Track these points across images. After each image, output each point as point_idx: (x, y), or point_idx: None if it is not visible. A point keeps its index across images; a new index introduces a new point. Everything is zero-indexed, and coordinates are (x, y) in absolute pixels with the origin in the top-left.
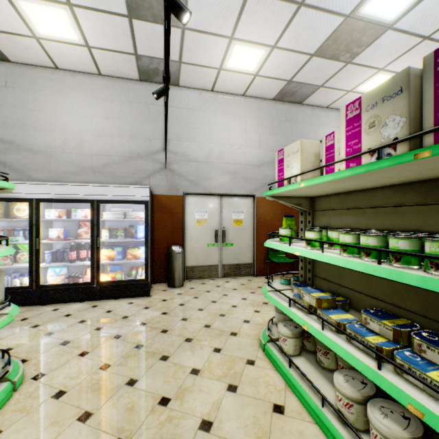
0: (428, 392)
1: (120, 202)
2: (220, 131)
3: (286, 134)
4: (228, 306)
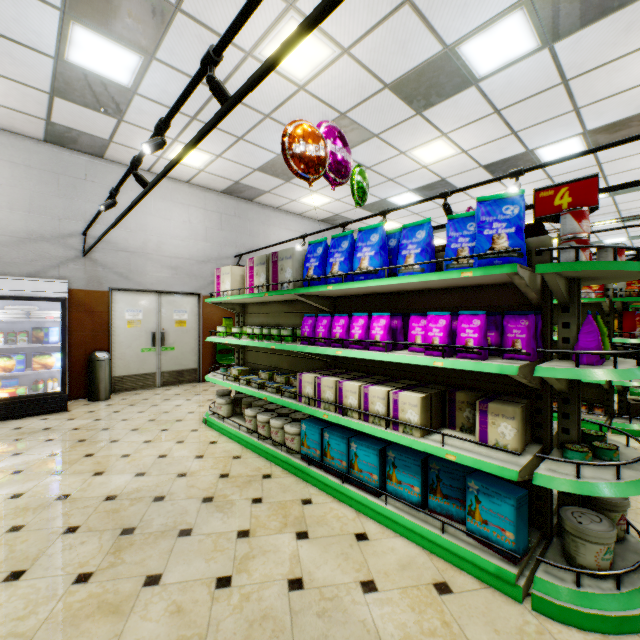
0: (272, 392)
1: (24, 298)
2: (159, 219)
3: (236, 230)
4: (172, 406)
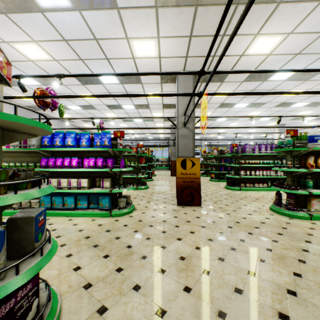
0: None
1: None
2: None
3: None
4: None
